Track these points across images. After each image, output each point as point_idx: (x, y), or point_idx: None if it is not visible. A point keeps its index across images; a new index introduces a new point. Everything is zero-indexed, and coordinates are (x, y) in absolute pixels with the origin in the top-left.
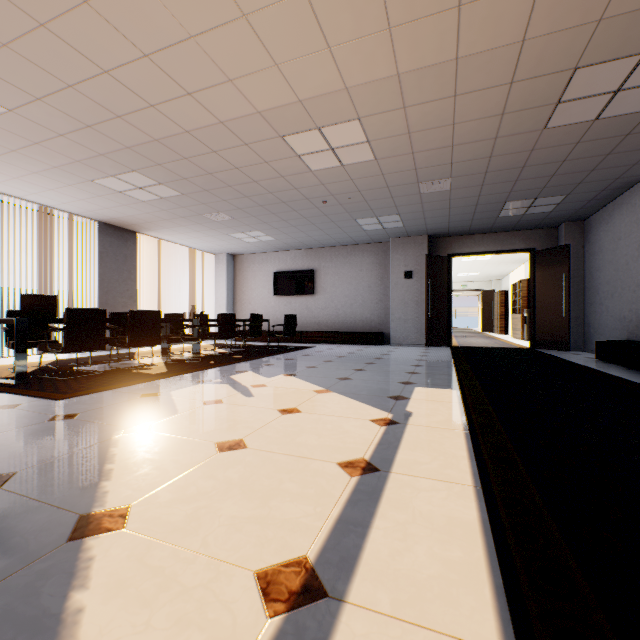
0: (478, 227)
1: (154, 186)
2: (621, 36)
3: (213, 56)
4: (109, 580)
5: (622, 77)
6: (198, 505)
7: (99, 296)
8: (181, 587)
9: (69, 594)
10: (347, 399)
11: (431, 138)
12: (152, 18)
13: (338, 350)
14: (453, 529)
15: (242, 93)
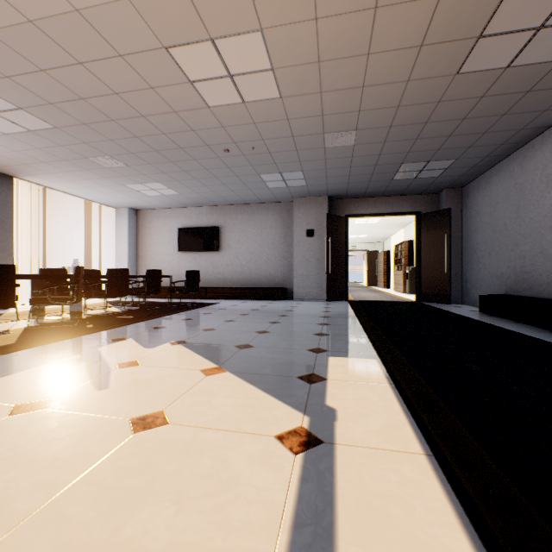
0: (373, 190)
1: (12, 112)
2: None
3: None
4: None
5: (551, 7)
6: None
7: None
8: None
9: None
10: (244, 385)
11: (342, 73)
12: None
13: (242, 306)
14: None
15: None
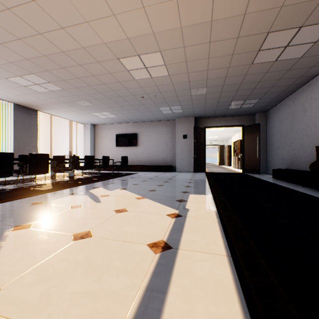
0: (218, 113)
1: (45, 83)
2: (290, 17)
3: (76, 5)
4: None
5: (289, 39)
6: (51, 284)
7: (14, 145)
8: None
9: None
10: (154, 202)
11: (197, 65)
12: None
13: (149, 175)
14: (219, 289)
15: (94, 30)
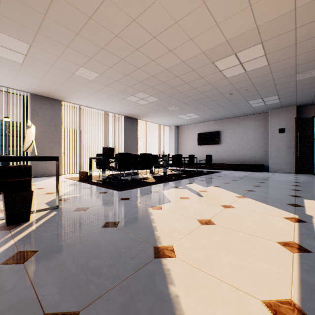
0: None
1: (148, 97)
2: None
3: (185, 29)
4: (182, 283)
5: None
6: (206, 252)
7: (124, 147)
8: (222, 298)
9: (168, 286)
10: (259, 203)
11: (312, 44)
12: (160, 19)
13: (236, 174)
14: None
15: (196, 44)
